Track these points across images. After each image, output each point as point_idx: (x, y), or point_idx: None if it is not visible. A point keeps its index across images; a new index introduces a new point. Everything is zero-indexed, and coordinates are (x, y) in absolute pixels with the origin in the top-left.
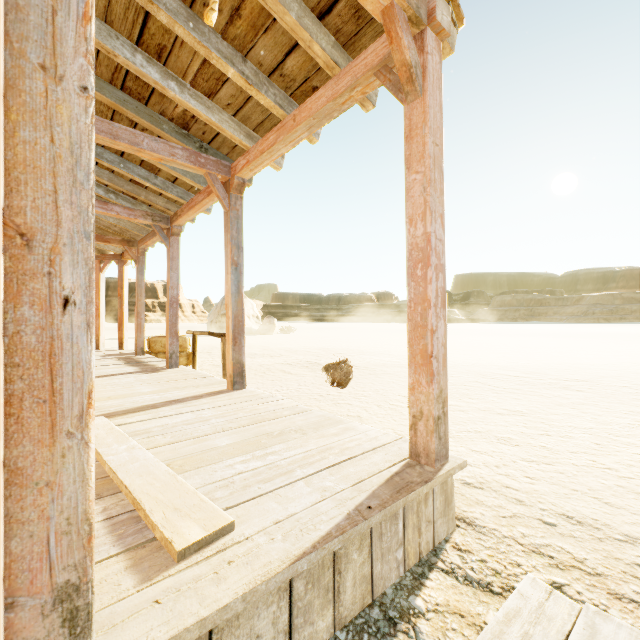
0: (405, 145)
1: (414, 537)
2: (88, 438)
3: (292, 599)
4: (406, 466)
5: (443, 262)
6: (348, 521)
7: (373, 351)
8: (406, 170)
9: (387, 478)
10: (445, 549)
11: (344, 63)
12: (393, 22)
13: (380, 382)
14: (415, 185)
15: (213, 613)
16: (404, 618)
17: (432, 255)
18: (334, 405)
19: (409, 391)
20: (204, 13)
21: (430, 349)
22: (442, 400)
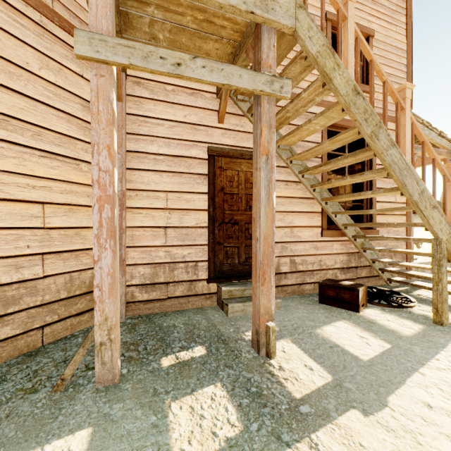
0: None
1: None
2: None
3: None
4: None
5: None
6: None
7: None
8: None
9: None
10: None
11: None
12: (445, 161)
13: None
14: None
15: (425, 262)
16: None
17: None
18: None
19: None
20: None
21: None
22: None
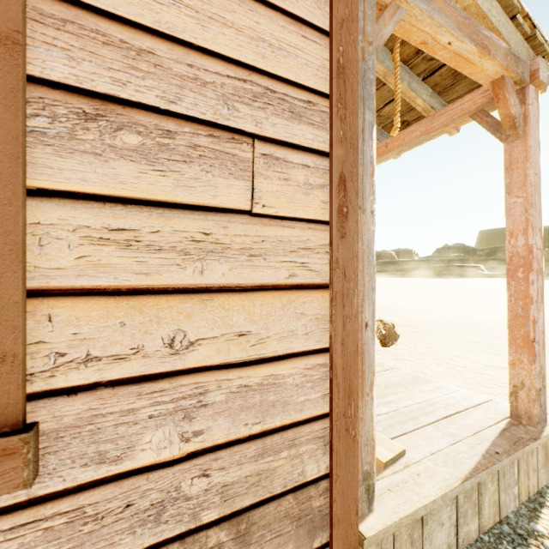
0: (504, 174)
1: (524, 480)
2: (373, 396)
3: (457, 505)
4: (510, 424)
5: (541, 266)
6: (486, 460)
7: (407, 308)
8: (506, 194)
9: (498, 432)
10: (548, 493)
11: (437, 106)
12: (501, 89)
13: (428, 340)
14: (515, 206)
15: (429, 502)
16: (531, 536)
17: (534, 262)
18: (395, 360)
19: (509, 366)
20: (392, 130)
21: (532, 335)
22: (541, 375)
